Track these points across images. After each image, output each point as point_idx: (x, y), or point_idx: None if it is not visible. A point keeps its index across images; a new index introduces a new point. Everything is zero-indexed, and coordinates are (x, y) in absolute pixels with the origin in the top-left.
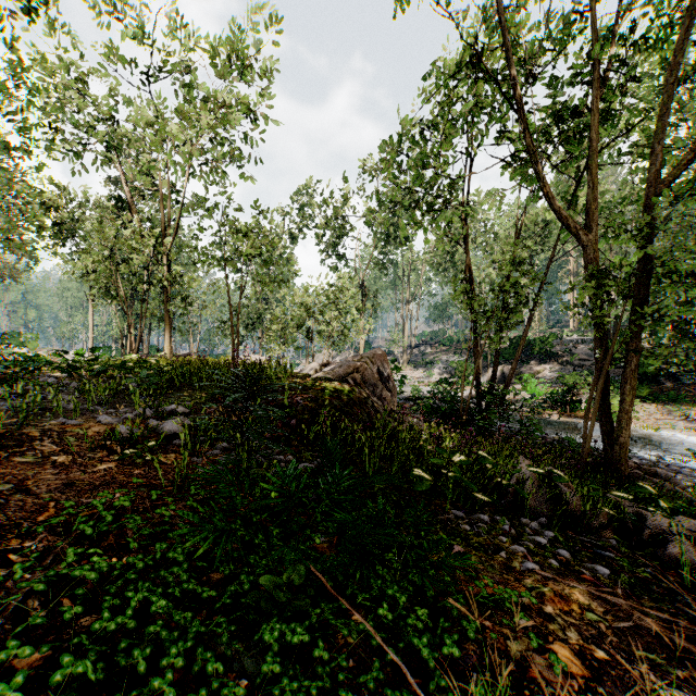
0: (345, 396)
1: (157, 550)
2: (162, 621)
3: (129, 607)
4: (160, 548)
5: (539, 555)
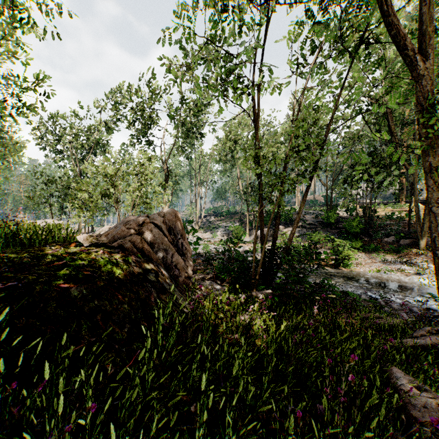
0: (104, 274)
1: None
2: None
3: None
4: None
5: None
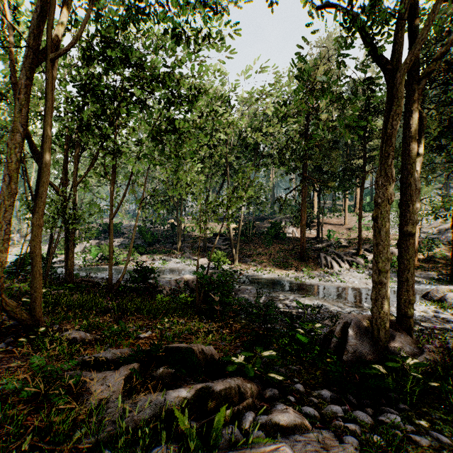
0: None
1: None
2: None
3: None
4: None
5: None
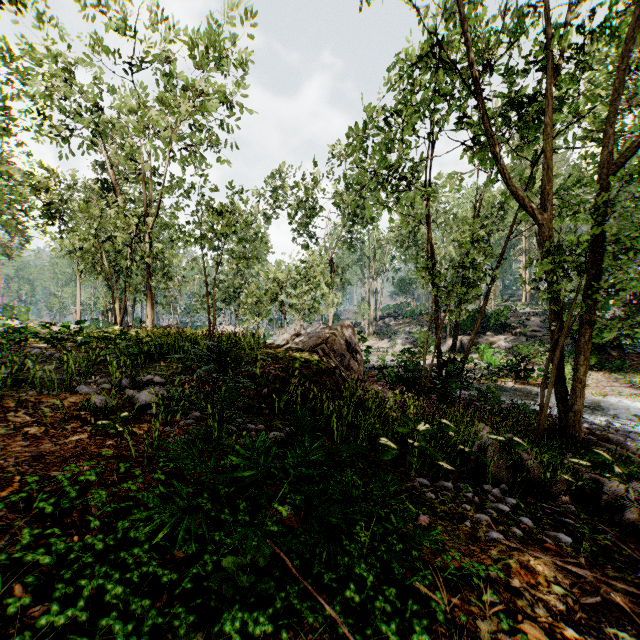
0: (314, 366)
1: (118, 529)
2: (116, 612)
3: (82, 597)
4: (122, 527)
5: (503, 523)
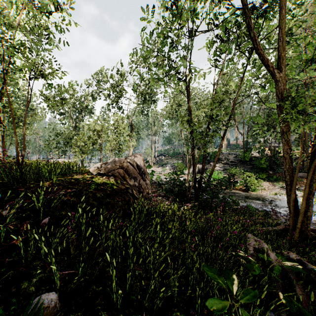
0: (108, 188)
1: None
2: None
3: None
4: None
5: None
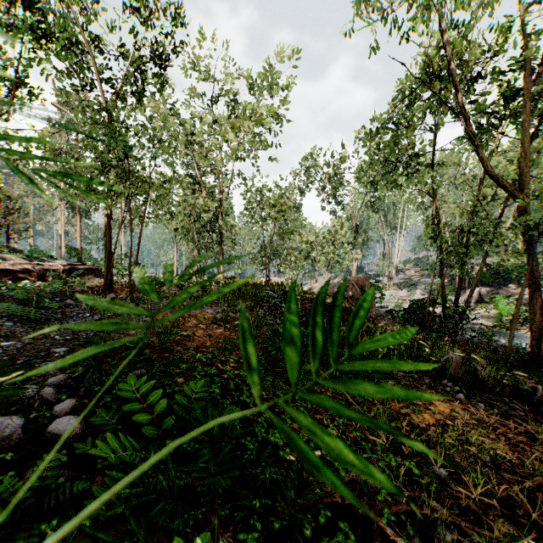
0: None
1: None
2: (263, 372)
3: None
4: None
5: (443, 394)
